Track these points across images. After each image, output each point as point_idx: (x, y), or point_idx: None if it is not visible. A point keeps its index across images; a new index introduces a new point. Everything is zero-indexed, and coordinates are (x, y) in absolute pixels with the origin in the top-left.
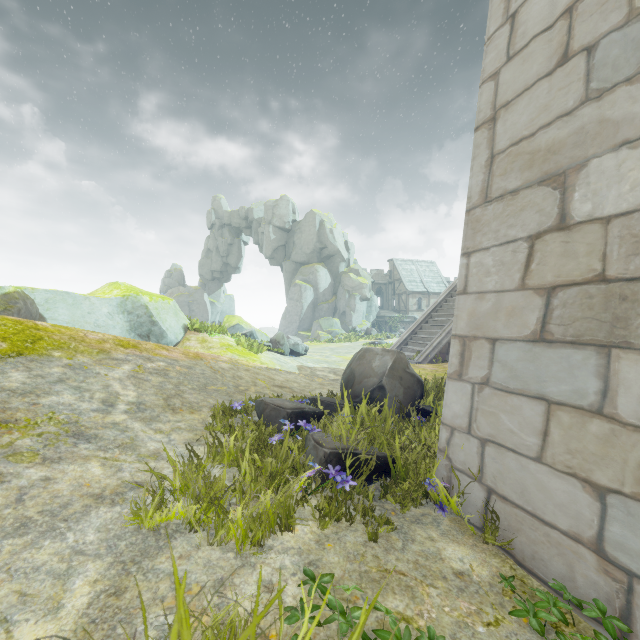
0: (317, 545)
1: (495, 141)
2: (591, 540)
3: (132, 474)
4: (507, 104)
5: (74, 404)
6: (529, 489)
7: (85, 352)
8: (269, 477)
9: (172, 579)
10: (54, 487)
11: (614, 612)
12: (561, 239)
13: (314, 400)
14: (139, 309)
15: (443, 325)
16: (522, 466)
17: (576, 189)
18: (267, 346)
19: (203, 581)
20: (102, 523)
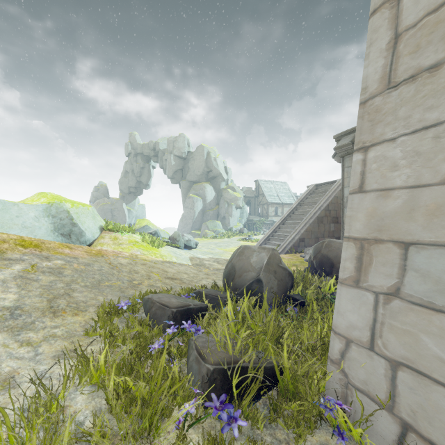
0: None
1: (401, 17)
2: None
3: None
4: None
5: None
6: None
7: None
8: (142, 403)
9: None
10: None
11: None
12: None
13: (200, 293)
14: (62, 213)
15: (295, 226)
16: None
17: None
18: (166, 242)
19: None
20: None
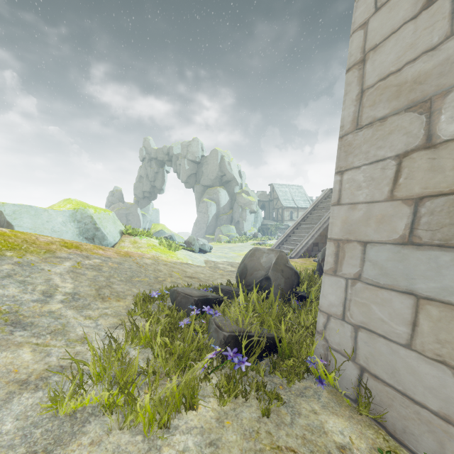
0: (217, 423)
1: (365, 78)
2: None
3: (59, 358)
4: (375, 47)
5: (17, 296)
6: (399, 371)
7: (34, 252)
8: (178, 357)
9: None
10: None
11: None
12: (428, 156)
13: (216, 288)
14: (86, 219)
15: (309, 230)
16: (392, 351)
17: (442, 112)
18: (182, 246)
19: None
20: (22, 410)
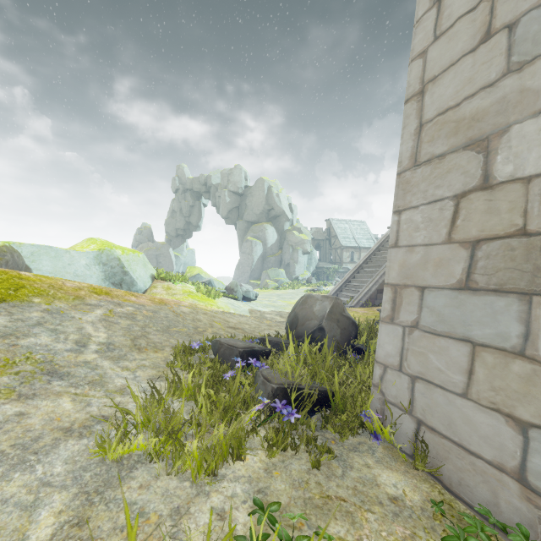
0: (265, 473)
1: (423, 112)
2: (514, 470)
3: (99, 408)
4: (434, 78)
5: (50, 345)
6: (456, 422)
7: (62, 298)
8: (223, 410)
9: (132, 509)
10: (27, 422)
11: (536, 536)
12: (484, 197)
13: (263, 340)
14: (113, 261)
15: (372, 275)
16: (449, 401)
17: (499, 152)
18: (223, 293)
19: (161, 510)
20: (69, 455)
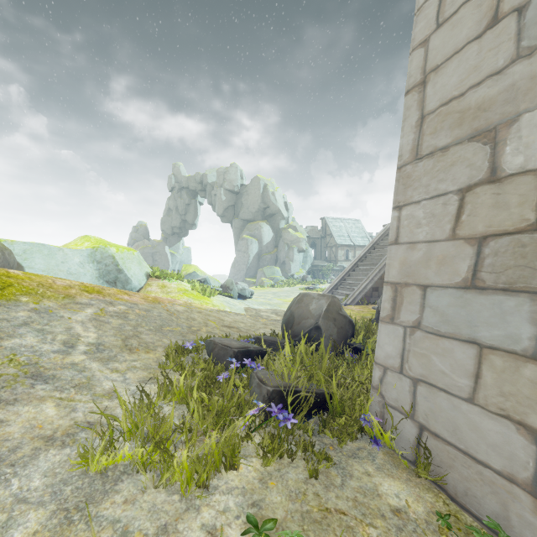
0: (260, 484)
1: (425, 103)
2: (526, 481)
3: (85, 414)
4: (437, 68)
5: (36, 346)
6: (461, 428)
7: (51, 297)
8: (216, 414)
9: (115, 527)
10: (5, 430)
11: None
12: (492, 191)
13: (258, 339)
14: (107, 259)
15: (368, 273)
16: (454, 406)
17: (507, 143)
18: (218, 291)
19: (146, 528)
20: (49, 467)
